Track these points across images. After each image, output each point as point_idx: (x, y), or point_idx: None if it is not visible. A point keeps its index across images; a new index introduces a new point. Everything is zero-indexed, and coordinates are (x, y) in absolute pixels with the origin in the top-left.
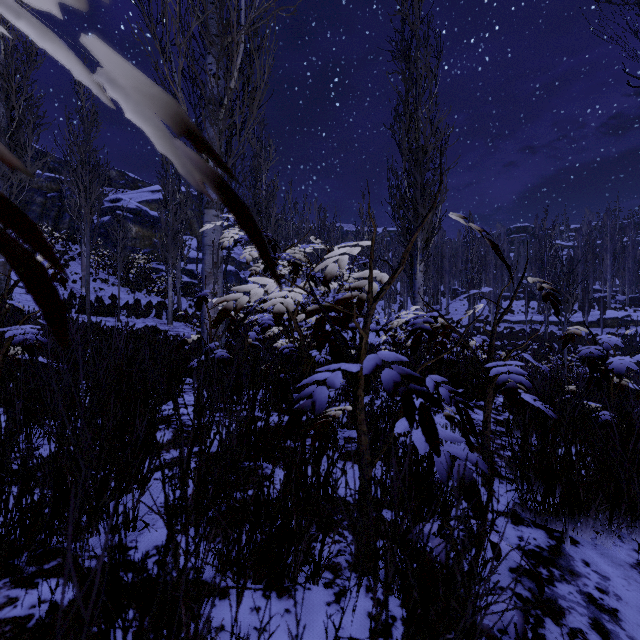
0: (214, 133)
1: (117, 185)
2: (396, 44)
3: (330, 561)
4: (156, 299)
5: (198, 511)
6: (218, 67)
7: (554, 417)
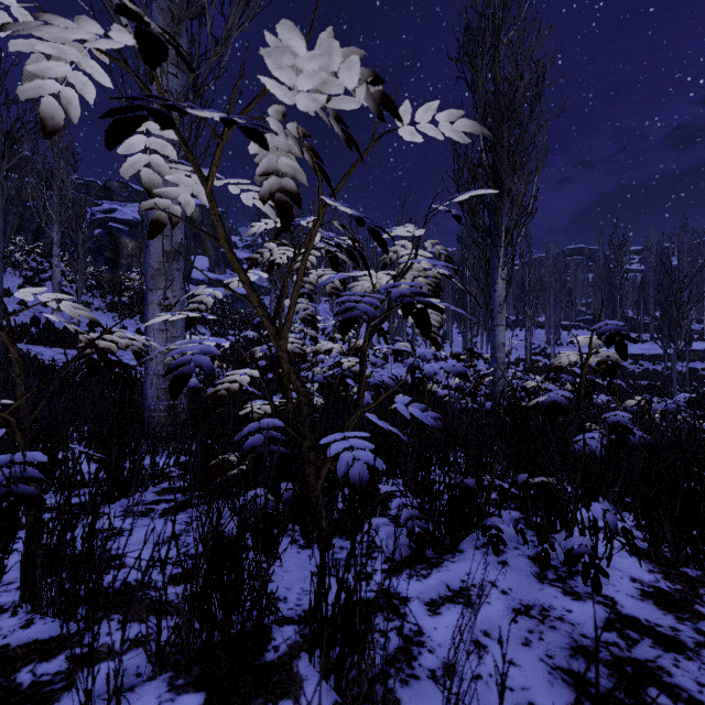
0: (158, 12)
1: (119, 198)
2: None
3: None
4: None
5: None
6: None
7: None
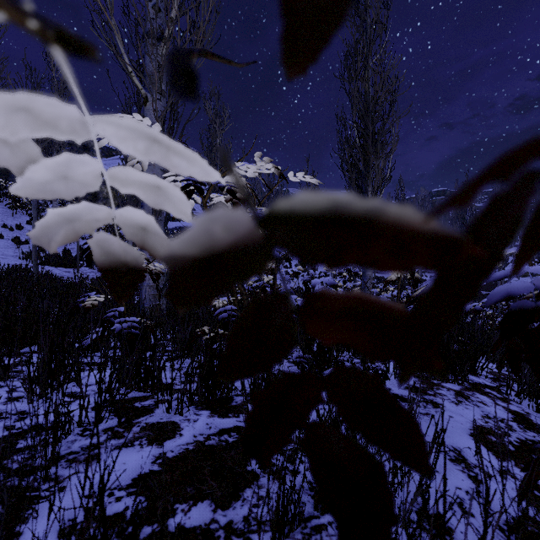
0: (152, 65)
1: (94, 154)
2: None
3: None
4: None
5: None
6: None
7: None
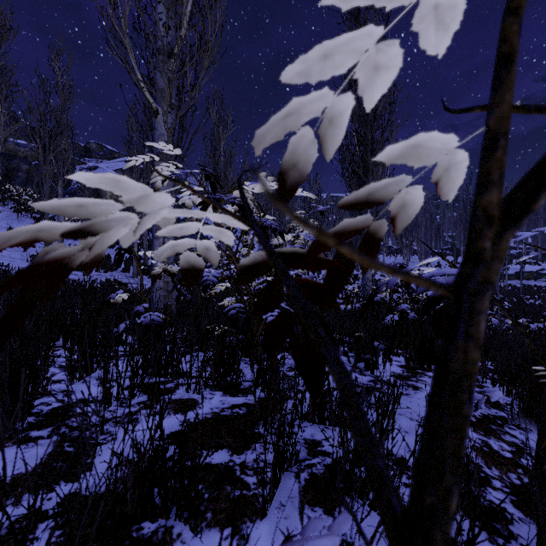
0: (163, 81)
1: (96, 156)
2: None
3: None
4: (126, 255)
5: None
6: (168, 16)
7: None
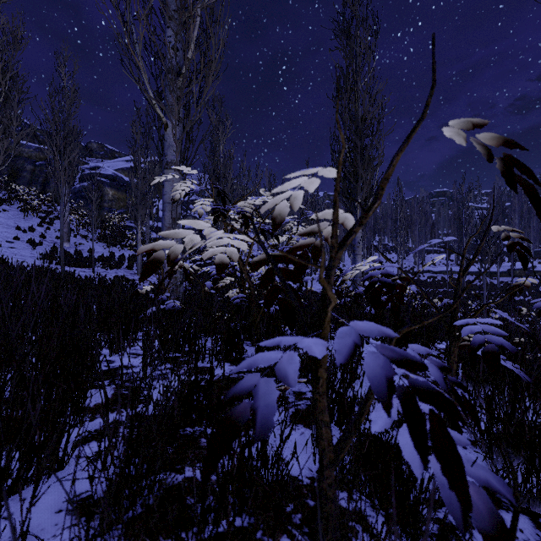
0: (172, 99)
1: (97, 155)
2: (338, 23)
3: None
4: (129, 252)
5: None
6: (176, 39)
7: (528, 380)
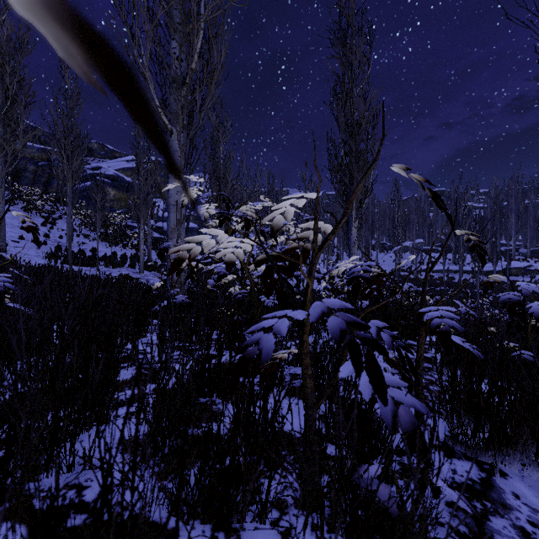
0: (177, 108)
1: (98, 155)
2: (334, 32)
3: (277, 501)
4: (130, 252)
5: (135, 471)
6: (181, 51)
7: (482, 357)
